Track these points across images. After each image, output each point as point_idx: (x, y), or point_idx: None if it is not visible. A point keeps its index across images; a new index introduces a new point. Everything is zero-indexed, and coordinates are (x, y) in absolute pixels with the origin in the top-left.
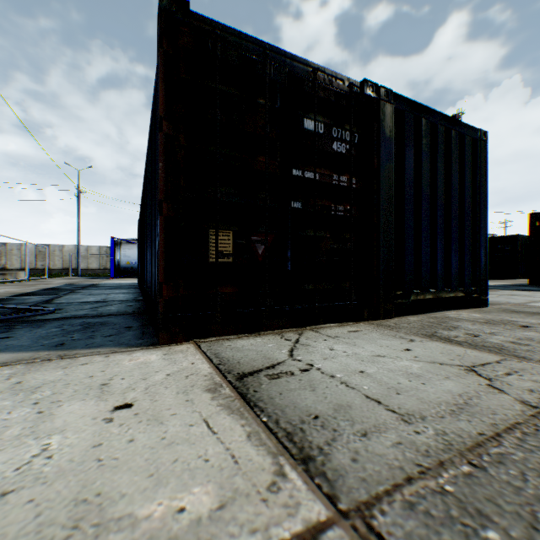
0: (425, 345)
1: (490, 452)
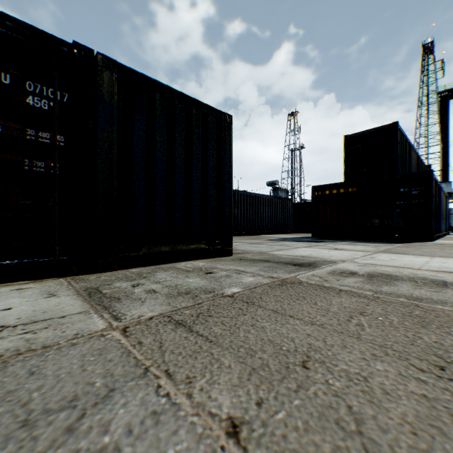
0: (49, 301)
1: None
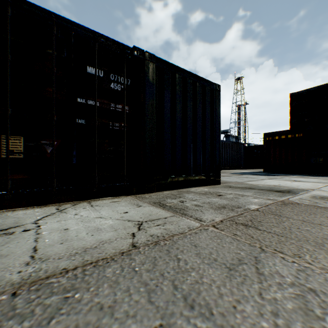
0: (142, 209)
1: (45, 282)
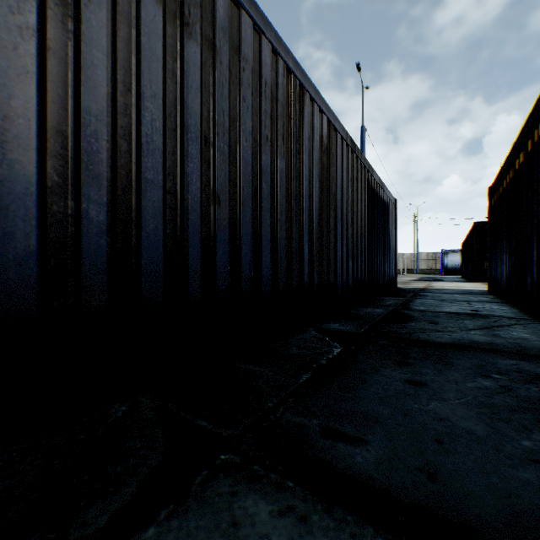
0: None
1: None
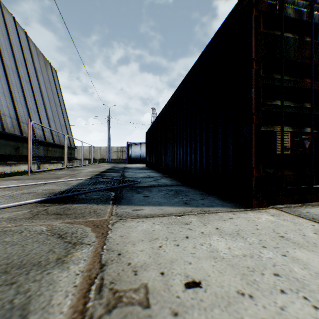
0: None
1: None
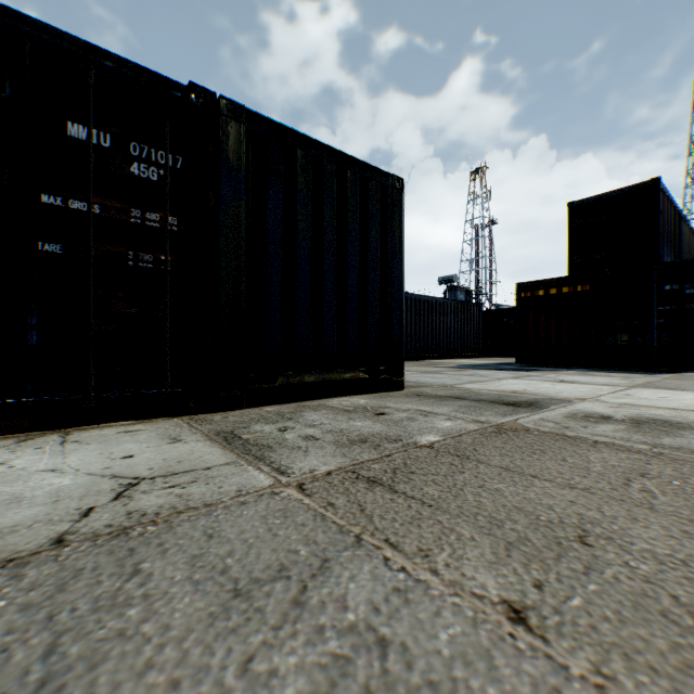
0: (176, 448)
1: None
